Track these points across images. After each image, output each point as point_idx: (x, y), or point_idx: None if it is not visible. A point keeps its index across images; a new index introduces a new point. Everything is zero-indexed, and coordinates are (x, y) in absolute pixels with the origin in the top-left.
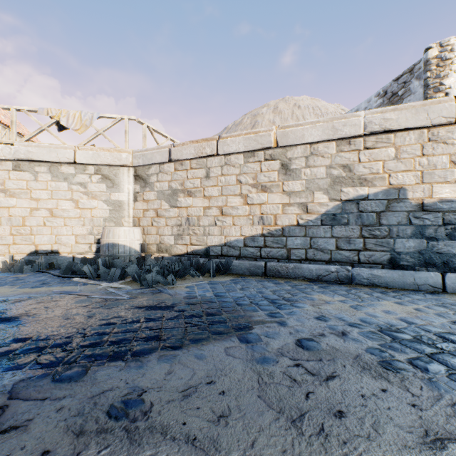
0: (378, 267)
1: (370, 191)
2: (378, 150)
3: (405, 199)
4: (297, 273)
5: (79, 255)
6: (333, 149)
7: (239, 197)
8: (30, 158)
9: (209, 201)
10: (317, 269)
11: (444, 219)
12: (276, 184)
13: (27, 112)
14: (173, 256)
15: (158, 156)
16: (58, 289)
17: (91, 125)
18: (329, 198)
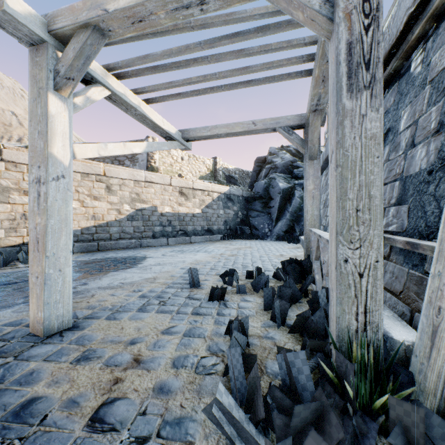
0: (149, 239)
1: (146, 206)
2: (149, 189)
3: (157, 211)
4: (117, 246)
5: None
6: (133, 184)
7: (77, 201)
8: None
9: None
10: (126, 243)
11: (167, 219)
12: (104, 197)
13: None
14: (7, 248)
15: None
16: None
17: None
18: (131, 208)
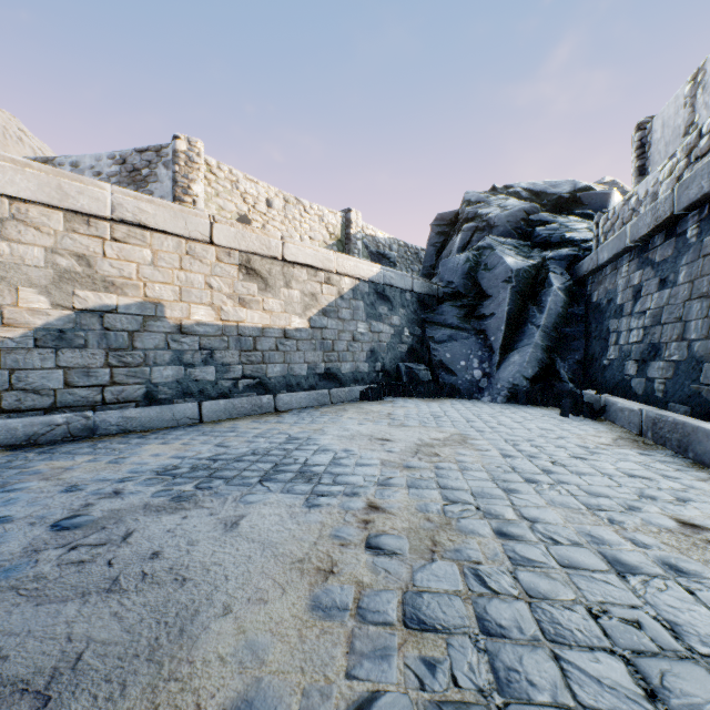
0: (132, 406)
1: (120, 301)
2: (132, 248)
3: (163, 318)
4: None
5: None
6: (61, 223)
7: None
8: None
9: None
10: (28, 425)
11: (201, 344)
12: None
13: None
14: None
15: None
16: None
17: None
18: (53, 303)
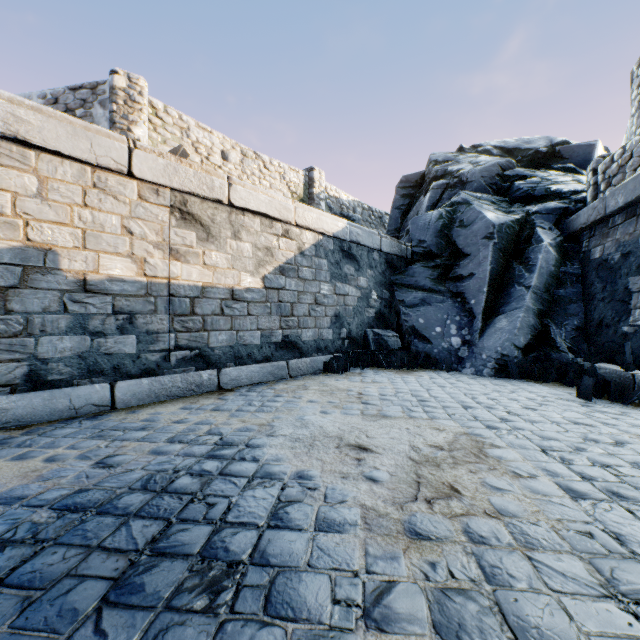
0: (4, 392)
1: None
2: (4, 170)
3: (57, 270)
4: None
5: None
6: None
7: None
8: None
9: None
10: None
11: (115, 306)
12: None
13: None
14: None
15: None
16: None
17: None
18: None
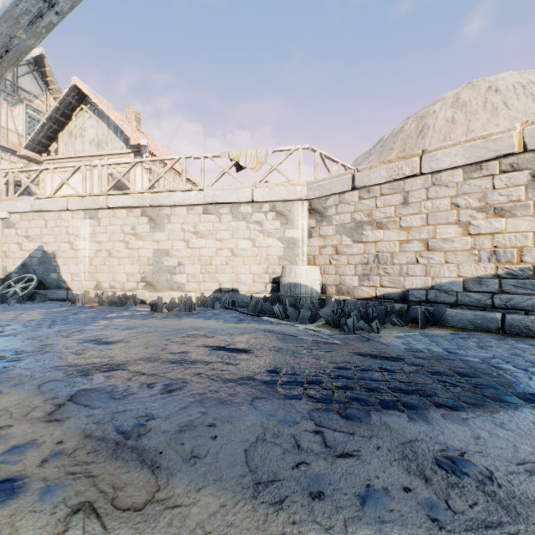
0: None
1: None
2: None
3: None
4: None
5: (256, 294)
6: None
7: (454, 225)
8: (216, 201)
9: (408, 233)
10: None
11: None
12: (522, 204)
13: (212, 158)
14: (357, 300)
15: (338, 185)
16: (259, 327)
17: (266, 161)
18: None
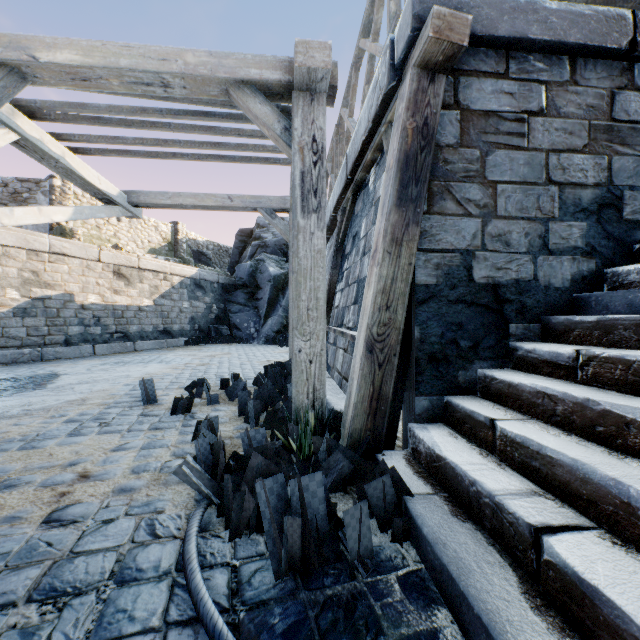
0: (59, 346)
1: (53, 293)
2: (59, 266)
3: (75, 301)
4: None
5: None
6: (25, 256)
7: None
8: None
9: None
10: (13, 354)
11: (94, 314)
12: None
13: None
14: None
15: None
16: None
17: None
18: (21, 295)
